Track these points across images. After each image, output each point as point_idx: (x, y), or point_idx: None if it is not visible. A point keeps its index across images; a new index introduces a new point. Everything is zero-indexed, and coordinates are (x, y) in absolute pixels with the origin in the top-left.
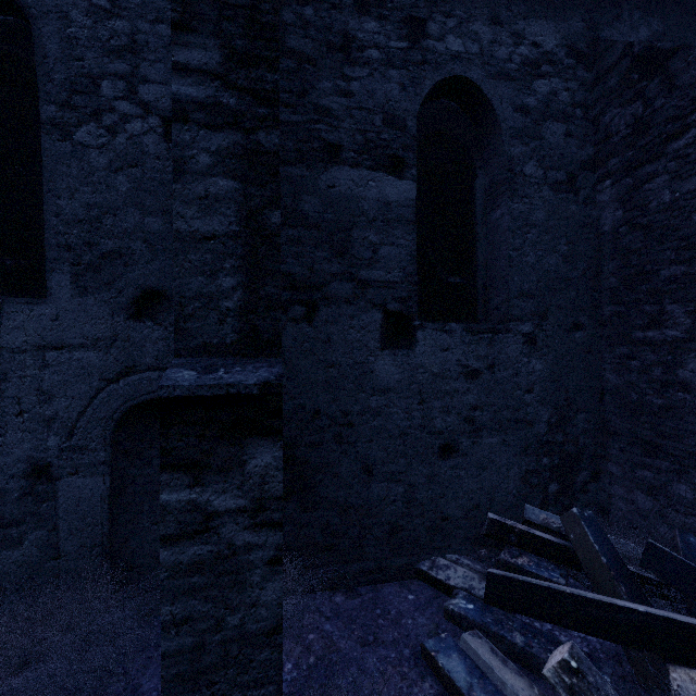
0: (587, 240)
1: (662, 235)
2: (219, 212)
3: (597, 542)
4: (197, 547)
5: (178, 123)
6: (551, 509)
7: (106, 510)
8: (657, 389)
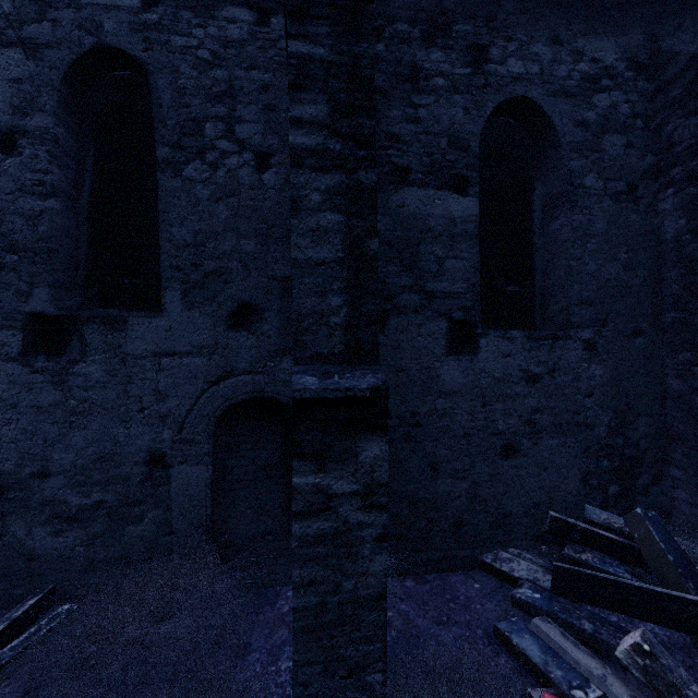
0: (648, 248)
1: None
2: (327, 242)
3: (663, 541)
4: (320, 523)
5: (295, 168)
6: (611, 510)
7: (209, 495)
8: None
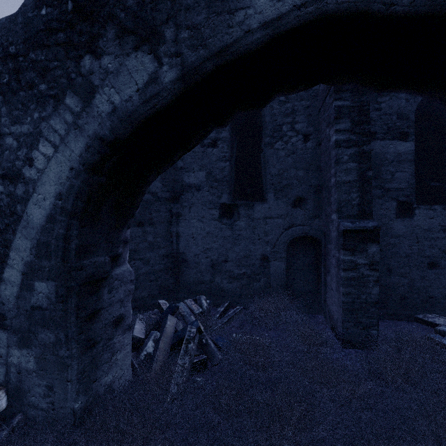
0: None
1: None
2: (350, 174)
3: None
4: (352, 273)
5: (337, 148)
6: None
7: (284, 274)
8: None
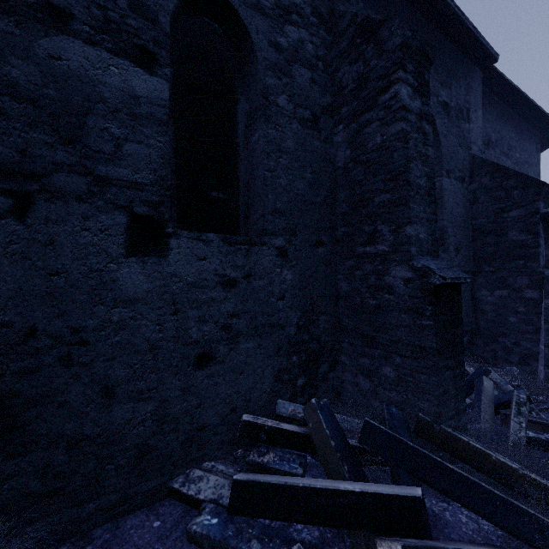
0: (327, 173)
1: (376, 169)
2: None
3: (329, 427)
4: None
5: None
6: (300, 400)
7: None
8: (372, 293)
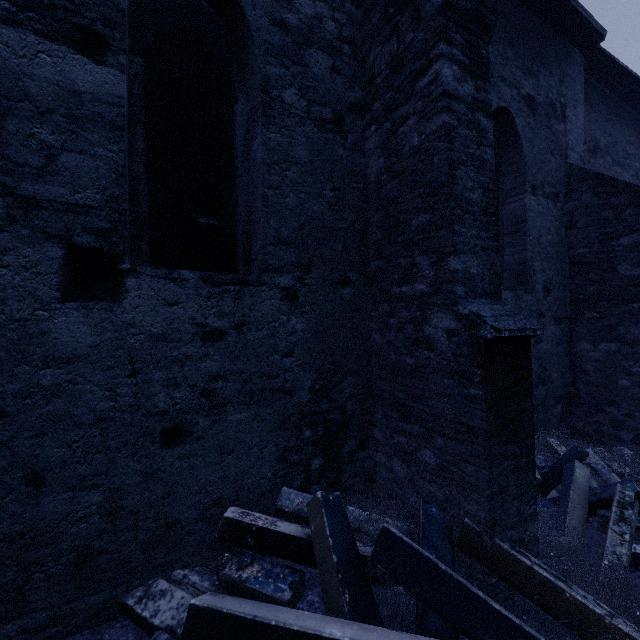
0: (356, 190)
1: (413, 181)
2: None
3: (333, 534)
4: None
5: None
6: (315, 487)
7: None
8: (409, 348)
